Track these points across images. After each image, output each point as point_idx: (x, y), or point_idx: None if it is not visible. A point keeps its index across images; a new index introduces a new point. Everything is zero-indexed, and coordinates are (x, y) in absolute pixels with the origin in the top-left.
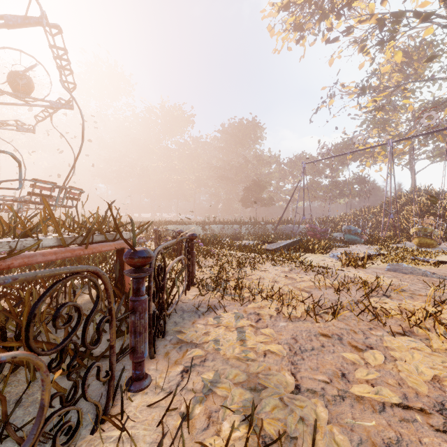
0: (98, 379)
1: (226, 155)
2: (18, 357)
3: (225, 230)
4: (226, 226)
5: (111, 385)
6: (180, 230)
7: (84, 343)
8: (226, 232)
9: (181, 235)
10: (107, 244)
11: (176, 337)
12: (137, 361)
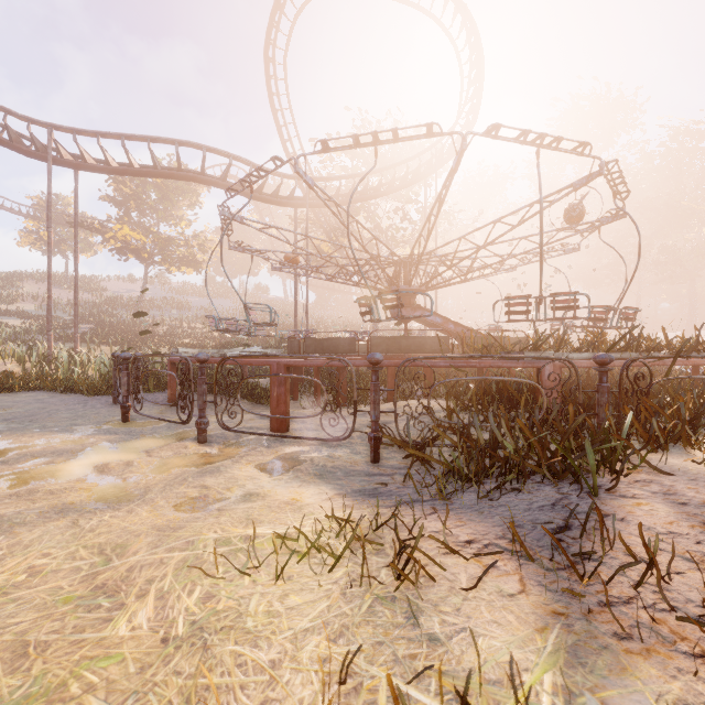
0: None
1: None
2: None
3: None
4: None
5: None
6: None
7: None
8: None
9: None
10: (702, 360)
11: None
12: None
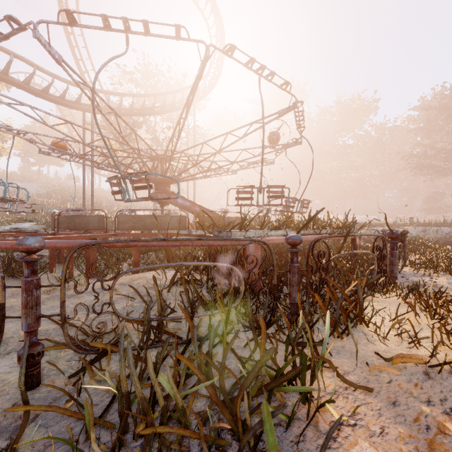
0: (384, 273)
1: (428, 137)
2: (373, 254)
3: (427, 234)
4: (429, 229)
5: (386, 278)
6: (383, 229)
7: (381, 259)
8: (429, 236)
9: (385, 233)
10: None
11: (404, 280)
12: (393, 276)
